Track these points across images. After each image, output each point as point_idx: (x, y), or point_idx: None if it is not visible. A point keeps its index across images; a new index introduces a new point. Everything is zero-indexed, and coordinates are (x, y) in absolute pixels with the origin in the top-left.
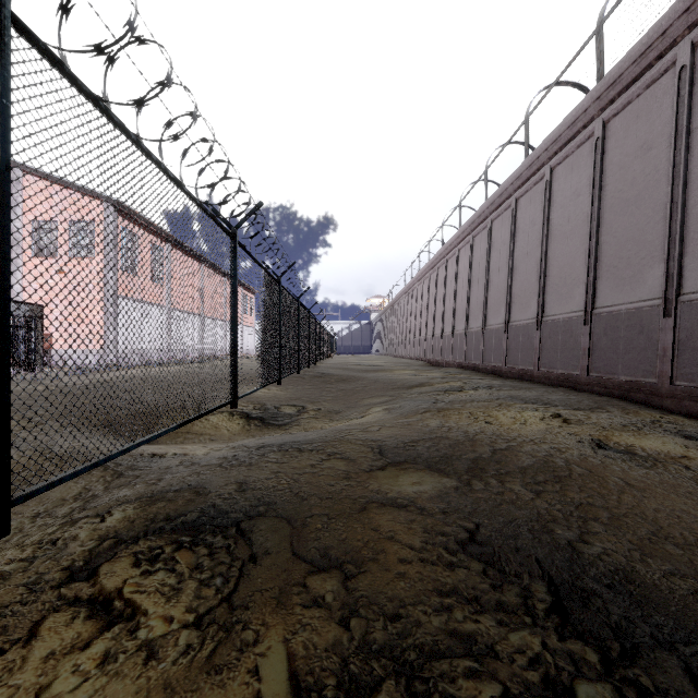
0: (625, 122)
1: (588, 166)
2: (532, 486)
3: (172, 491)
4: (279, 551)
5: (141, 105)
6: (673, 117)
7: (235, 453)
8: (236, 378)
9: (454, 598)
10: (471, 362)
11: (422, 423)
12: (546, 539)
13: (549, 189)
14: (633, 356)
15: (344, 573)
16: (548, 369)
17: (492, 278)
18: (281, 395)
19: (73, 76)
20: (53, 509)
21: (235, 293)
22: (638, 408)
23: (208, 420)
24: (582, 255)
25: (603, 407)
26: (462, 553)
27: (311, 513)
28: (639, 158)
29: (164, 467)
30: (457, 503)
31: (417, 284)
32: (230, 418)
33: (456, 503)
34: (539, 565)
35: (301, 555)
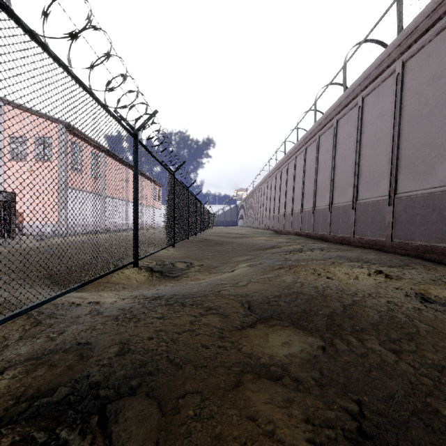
0: (419, 61)
1: (390, 94)
2: (390, 346)
3: (61, 351)
4: None
5: None
6: None
7: (132, 304)
8: (137, 244)
9: None
10: (305, 231)
11: (280, 279)
12: (440, 427)
13: (361, 112)
14: (427, 227)
15: None
16: (361, 236)
17: (319, 175)
18: (176, 254)
19: None
20: None
21: (136, 180)
22: (434, 265)
23: (123, 273)
24: (387, 157)
25: (409, 264)
26: None
27: (184, 390)
28: (431, 85)
29: (75, 316)
30: (329, 370)
31: (267, 180)
32: (139, 271)
33: (328, 370)
34: None
35: None
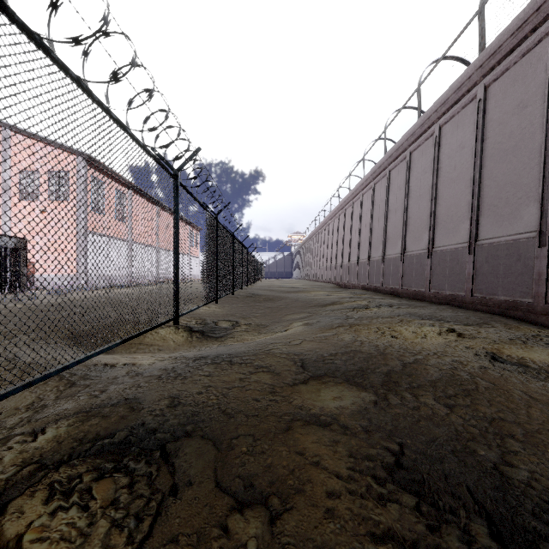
0: (503, 86)
1: (471, 123)
2: (445, 401)
3: (109, 405)
4: (202, 481)
5: (79, 43)
6: (546, 79)
7: (174, 364)
8: (177, 299)
9: (390, 546)
10: (373, 285)
11: (338, 338)
12: (472, 462)
13: (438, 143)
14: (511, 279)
15: (268, 509)
16: (437, 290)
17: (390, 217)
18: (219, 312)
19: (2, 4)
20: (5, 419)
21: (176, 226)
22: (518, 323)
23: (158, 333)
24: (467, 197)
25: (488, 322)
26: (391, 482)
27: (237, 433)
28: (516, 115)
29: (112, 377)
30: (378, 420)
31: (328, 222)
32: (176, 331)
33: (377, 420)
34: (472, 497)
35: (224, 486)
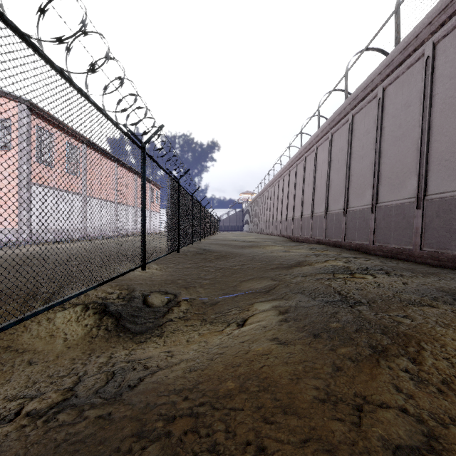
0: None
1: None
2: None
3: None
4: None
5: None
6: None
7: None
8: None
9: None
10: (332, 239)
11: None
12: None
13: (431, 64)
14: None
15: None
16: (435, 249)
17: (354, 165)
18: (158, 275)
19: None
20: None
21: None
22: None
23: (50, 318)
24: None
25: None
26: None
27: None
28: None
29: None
30: None
31: (278, 179)
32: (80, 313)
33: None
34: None
35: None
